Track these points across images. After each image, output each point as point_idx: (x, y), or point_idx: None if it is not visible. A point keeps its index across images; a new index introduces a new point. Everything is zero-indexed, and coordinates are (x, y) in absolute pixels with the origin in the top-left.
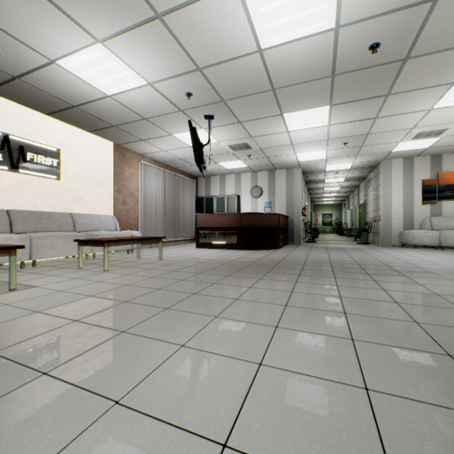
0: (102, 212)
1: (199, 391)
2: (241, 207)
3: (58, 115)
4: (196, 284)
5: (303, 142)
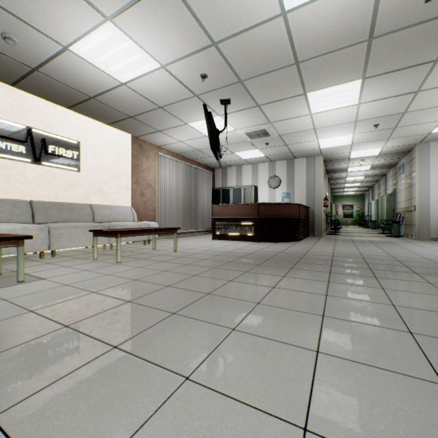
0: (121, 203)
1: None
2: (258, 198)
3: (78, 109)
4: (211, 280)
5: (327, 126)
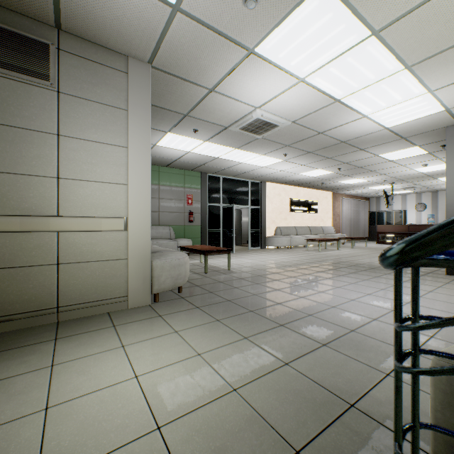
0: (328, 225)
1: None
2: (406, 218)
3: (319, 189)
4: None
5: None
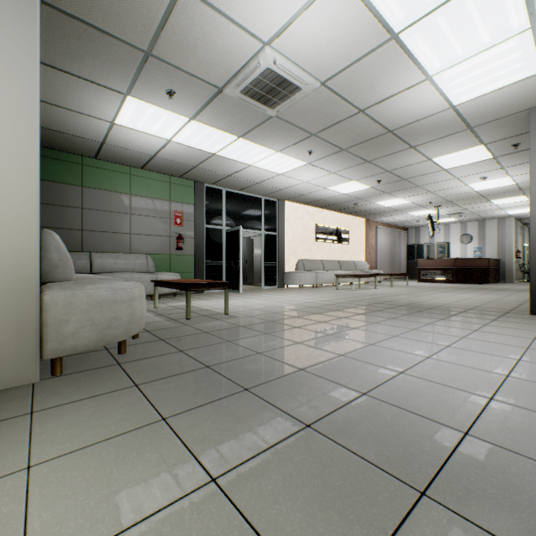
0: (361, 259)
1: (466, 296)
2: (450, 252)
3: (351, 214)
4: (444, 290)
5: (510, 207)
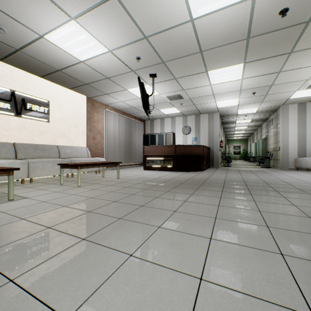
0: (79, 145)
1: (145, 310)
2: (175, 141)
3: (48, 77)
4: (143, 197)
5: (221, 93)
